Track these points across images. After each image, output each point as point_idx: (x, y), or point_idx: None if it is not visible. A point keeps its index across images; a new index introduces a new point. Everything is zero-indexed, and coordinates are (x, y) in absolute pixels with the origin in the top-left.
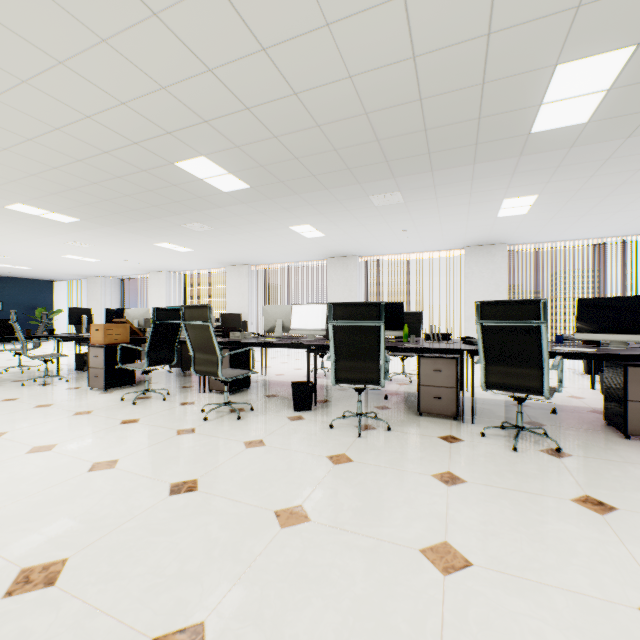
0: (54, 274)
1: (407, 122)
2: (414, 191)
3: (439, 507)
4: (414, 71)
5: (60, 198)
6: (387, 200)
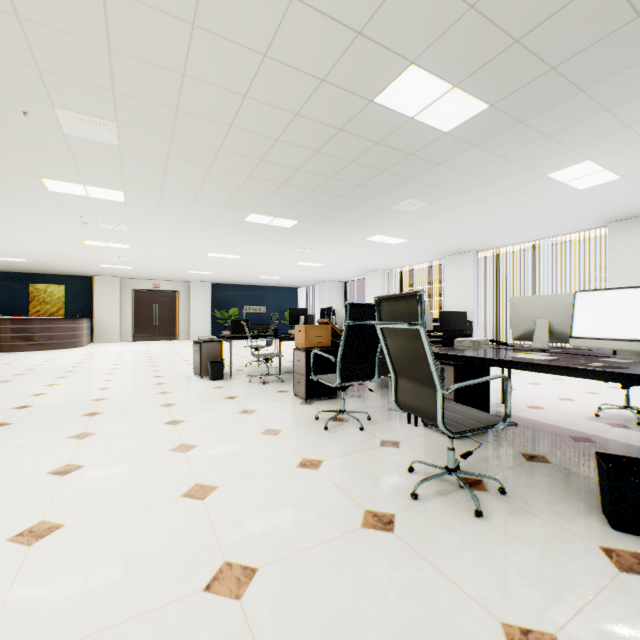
0: (296, 282)
1: None
2: None
3: None
4: None
5: (276, 199)
6: None
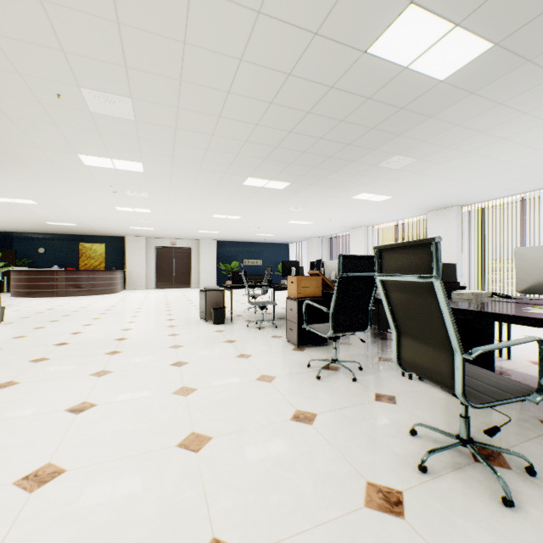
0: (287, 238)
1: None
2: None
3: None
4: None
5: (270, 163)
6: None
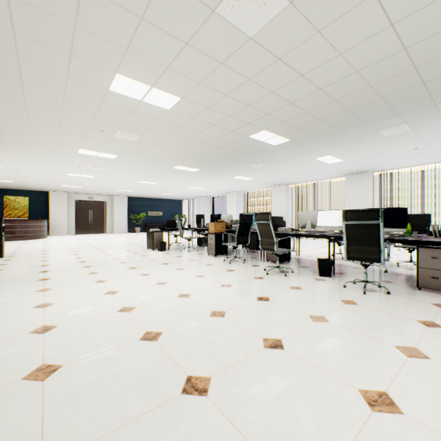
0: (183, 197)
1: (405, 82)
2: (420, 121)
3: (415, 334)
4: (406, 55)
5: (194, 161)
6: (394, 131)
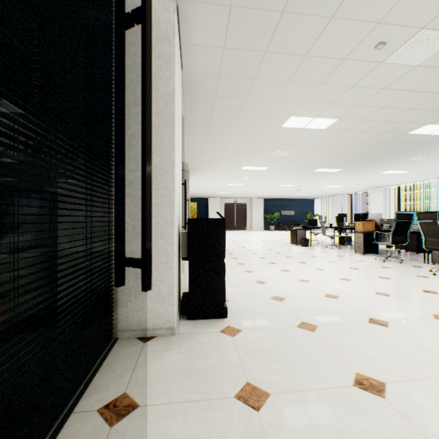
0: (315, 195)
1: None
2: None
3: None
4: None
5: (337, 163)
6: None
